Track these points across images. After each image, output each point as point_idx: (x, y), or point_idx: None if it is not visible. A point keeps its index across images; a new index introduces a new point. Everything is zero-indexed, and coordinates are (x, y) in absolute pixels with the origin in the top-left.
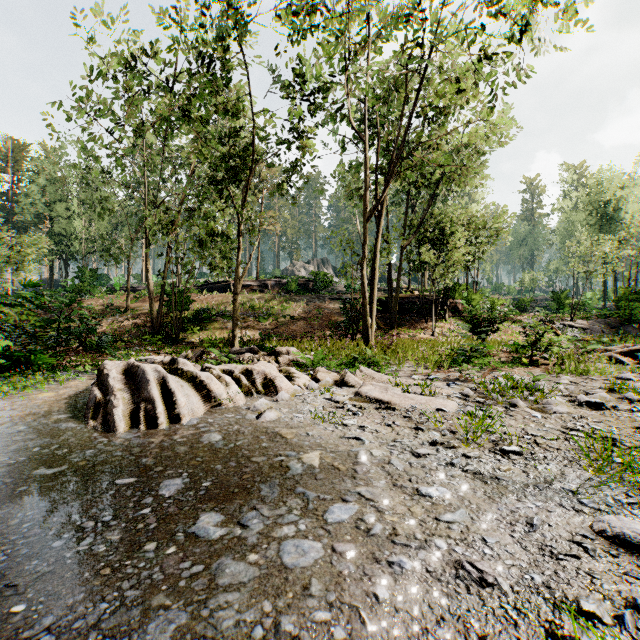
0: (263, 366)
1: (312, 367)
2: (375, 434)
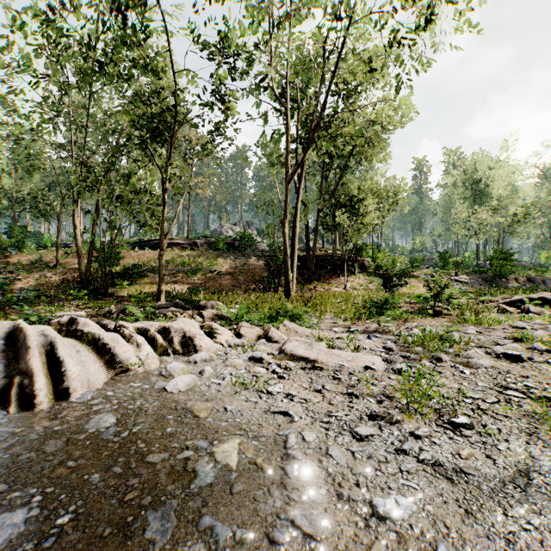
0: (182, 323)
1: (236, 321)
2: (305, 405)
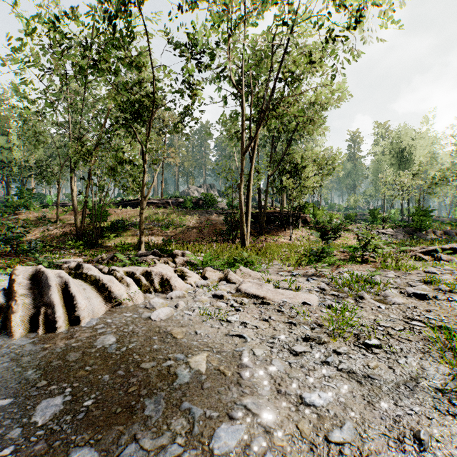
0: (160, 268)
1: (202, 266)
2: (255, 330)
